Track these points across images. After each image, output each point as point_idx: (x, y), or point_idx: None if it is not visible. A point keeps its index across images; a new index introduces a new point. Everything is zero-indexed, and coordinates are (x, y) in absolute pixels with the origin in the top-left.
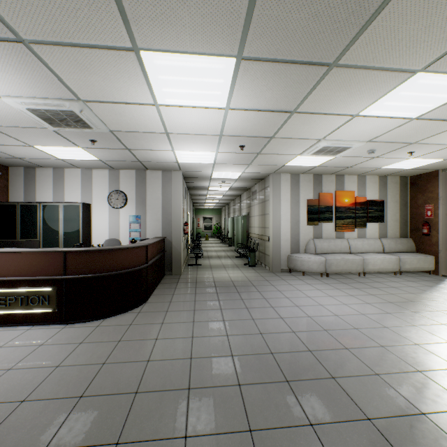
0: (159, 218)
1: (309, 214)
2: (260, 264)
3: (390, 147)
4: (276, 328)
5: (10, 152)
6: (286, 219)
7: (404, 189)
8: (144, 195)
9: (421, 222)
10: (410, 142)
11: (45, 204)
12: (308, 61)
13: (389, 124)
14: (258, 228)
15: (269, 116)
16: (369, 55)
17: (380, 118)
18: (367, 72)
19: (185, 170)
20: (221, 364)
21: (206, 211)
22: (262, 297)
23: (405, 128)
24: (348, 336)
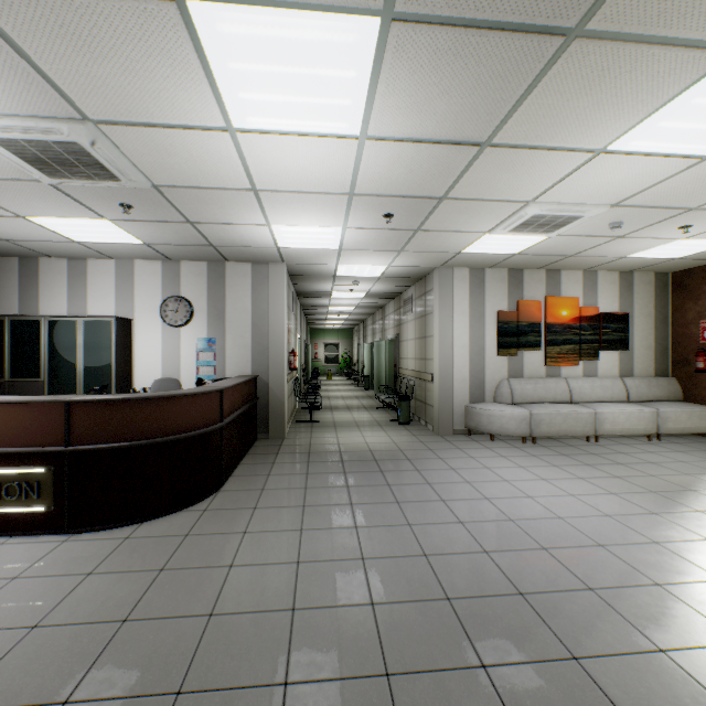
0: (247, 343)
1: (500, 336)
2: (417, 420)
3: (650, 216)
4: (452, 544)
5: None
6: (462, 345)
7: (661, 294)
8: (222, 304)
9: (693, 350)
10: (687, 208)
11: (53, 319)
12: (525, 25)
13: (658, 170)
14: (413, 359)
15: (440, 155)
16: (651, 7)
17: (645, 157)
18: (641, 50)
19: (291, 261)
20: (352, 625)
21: (328, 333)
22: (425, 482)
23: (686, 177)
24: (590, 563)
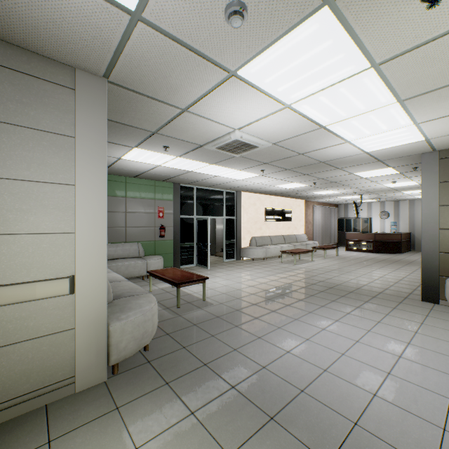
0: (406, 223)
1: None
2: None
3: None
4: None
5: (346, 202)
6: None
7: None
8: (398, 212)
9: None
10: None
11: (354, 218)
12: None
13: None
14: None
15: None
16: None
17: None
18: None
19: None
20: None
21: None
22: None
23: None
24: None
